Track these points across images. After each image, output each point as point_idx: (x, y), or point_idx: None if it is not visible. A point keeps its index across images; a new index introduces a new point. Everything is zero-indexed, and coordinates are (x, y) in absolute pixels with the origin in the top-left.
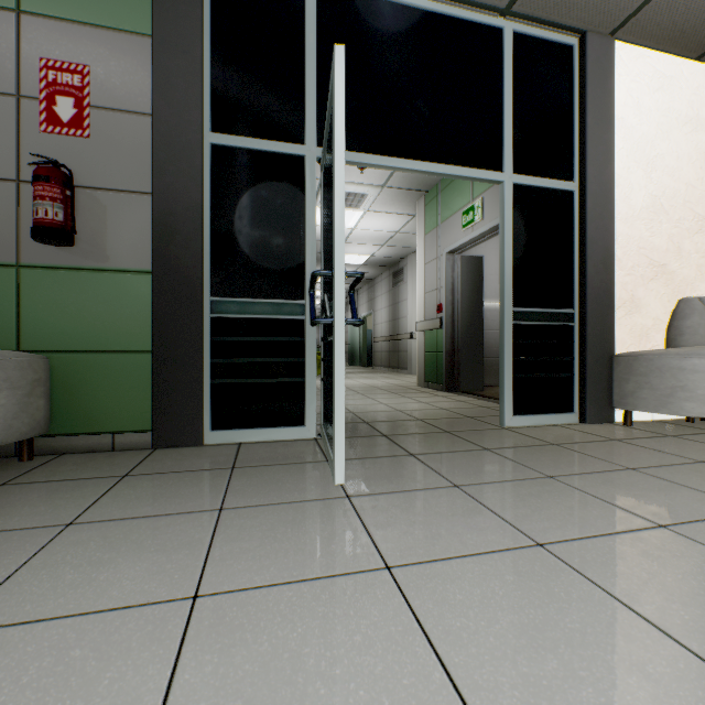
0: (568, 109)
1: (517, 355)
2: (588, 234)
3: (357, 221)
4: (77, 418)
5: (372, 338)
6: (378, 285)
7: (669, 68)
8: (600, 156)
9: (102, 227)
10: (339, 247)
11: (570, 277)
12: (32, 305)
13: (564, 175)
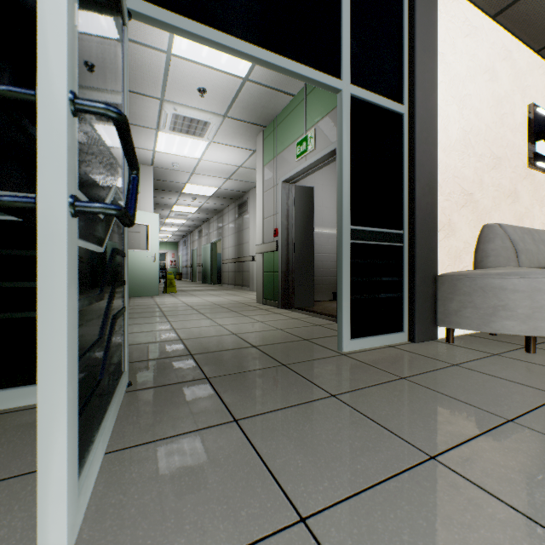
0: (399, 33)
1: (354, 275)
2: (417, 156)
3: (203, 152)
4: None
5: (221, 260)
6: (226, 215)
7: (474, 19)
8: (427, 83)
9: None
10: (51, 33)
11: (400, 198)
12: None
13: (395, 97)
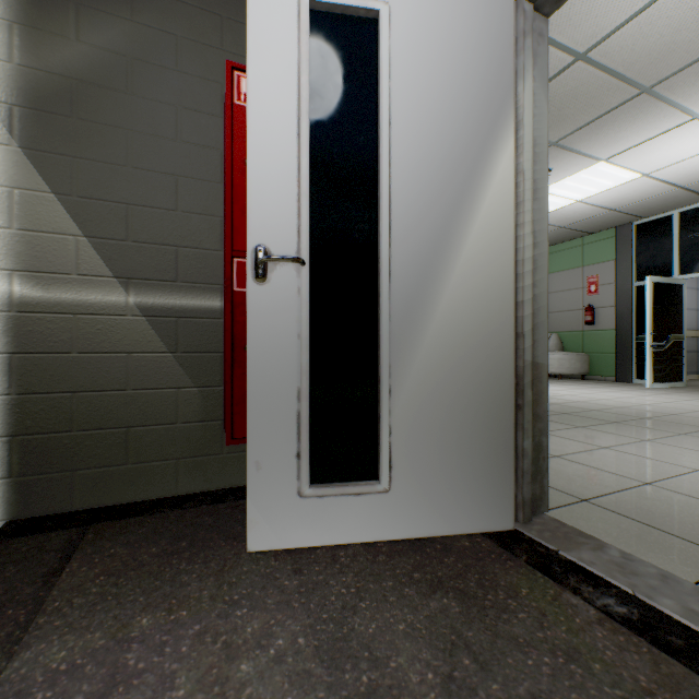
0: None
1: None
2: None
3: None
4: (595, 371)
5: None
6: None
7: None
8: None
9: (601, 318)
10: (647, 328)
11: None
12: (584, 341)
13: None
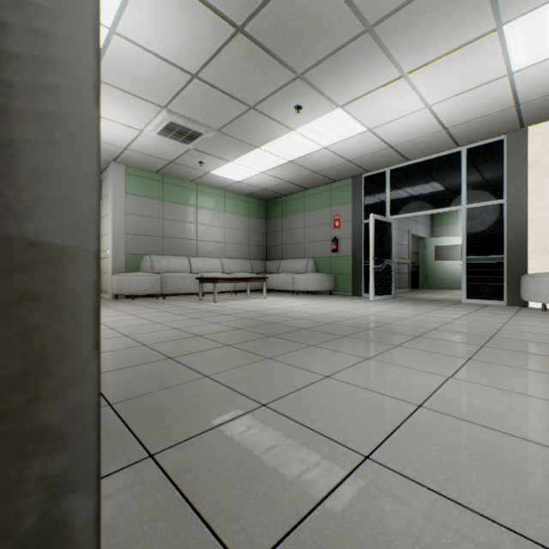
0: (501, 167)
1: (469, 275)
2: (507, 222)
3: None
4: (339, 288)
5: None
6: None
7: None
8: (515, 185)
9: (343, 247)
10: (371, 253)
11: (502, 241)
12: (332, 265)
13: (498, 197)
